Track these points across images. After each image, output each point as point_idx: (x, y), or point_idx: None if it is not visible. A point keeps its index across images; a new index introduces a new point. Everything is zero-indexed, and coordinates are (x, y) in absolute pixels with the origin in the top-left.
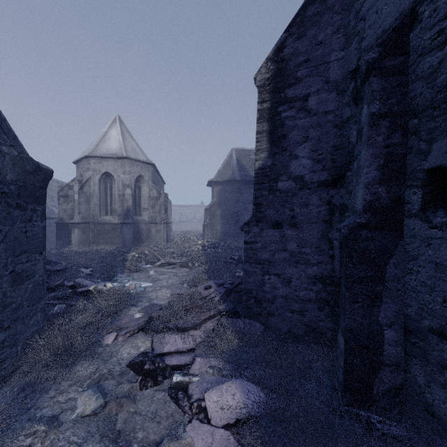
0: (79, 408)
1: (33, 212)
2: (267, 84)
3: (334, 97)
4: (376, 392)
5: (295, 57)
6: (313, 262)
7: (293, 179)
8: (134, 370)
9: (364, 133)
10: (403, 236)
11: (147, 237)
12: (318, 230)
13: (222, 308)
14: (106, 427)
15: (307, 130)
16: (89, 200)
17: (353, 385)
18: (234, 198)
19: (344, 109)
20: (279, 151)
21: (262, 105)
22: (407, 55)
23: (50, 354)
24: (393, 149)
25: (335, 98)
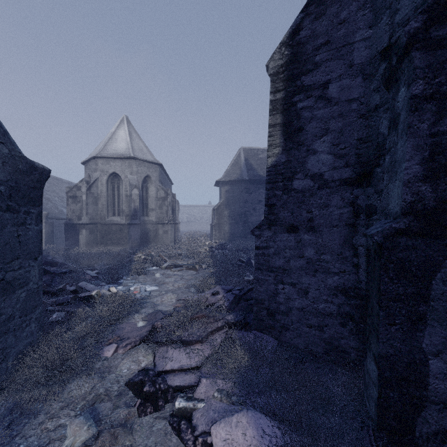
0: (69, 439)
1: (26, 215)
2: (281, 71)
3: (359, 82)
4: (419, 434)
5: (313, 40)
6: (335, 271)
7: (311, 177)
8: (133, 390)
9: (401, 120)
10: None
11: (154, 238)
12: (340, 235)
13: (230, 318)
14: None
15: (327, 121)
16: (97, 200)
17: (389, 423)
18: (242, 198)
19: (372, 95)
20: (294, 146)
21: (276, 95)
22: None
23: (43, 370)
24: (441, 139)
25: (361, 83)
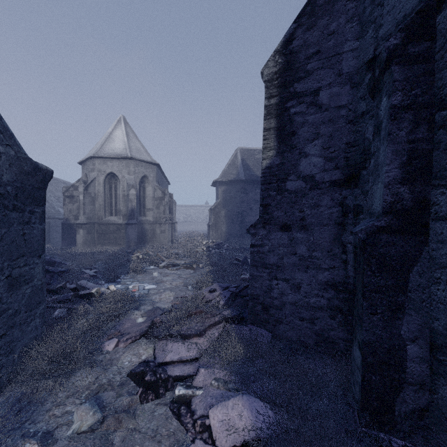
0: (76, 423)
1: (31, 214)
2: (275, 78)
3: (347, 90)
4: (398, 413)
5: (304, 49)
6: (325, 267)
7: (303, 178)
8: (135, 380)
9: (383, 127)
10: (428, 241)
11: (151, 238)
12: (330, 233)
13: (227, 313)
14: (103, 446)
15: (318, 126)
16: (94, 200)
17: (372, 404)
18: (239, 198)
19: (359, 103)
20: (287, 149)
21: (270, 100)
22: (433, 40)
23: (48, 362)
24: (417, 145)
25: (349, 91)
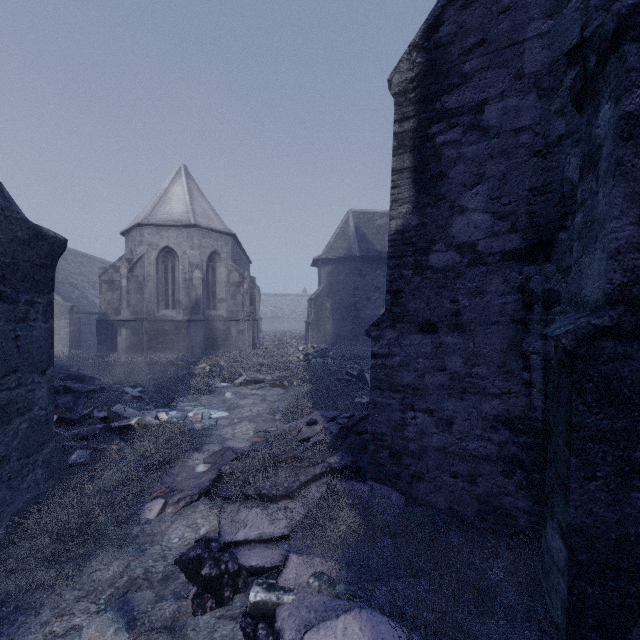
0: None
1: (29, 306)
2: (411, 88)
3: (532, 102)
4: None
5: (460, 39)
6: (494, 393)
7: (457, 248)
8: (186, 572)
9: (604, 155)
10: None
11: (224, 341)
12: (503, 337)
13: (334, 461)
14: None
15: (482, 163)
16: (143, 287)
17: (587, 636)
18: (351, 284)
19: (553, 121)
20: (431, 201)
21: (403, 124)
22: None
23: (52, 539)
24: None
25: (535, 103)
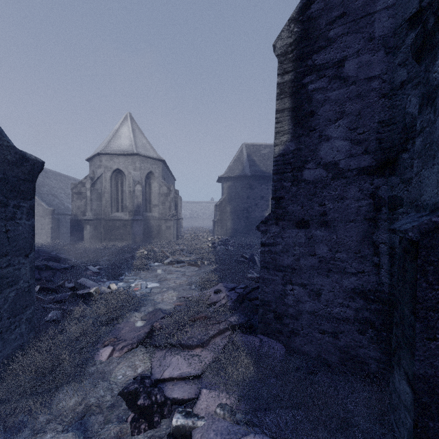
0: None
1: (16, 209)
2: (290, 50)
3: (381, 57)
4: None
5: (326, 13)
6: (351, 272)
7: (324, 166)
8: (127, 402)
9: None
10: None
11: (157, 234)
12: (358, 231)
13: (234, 320)
14: None
15: (343, 103)
16: (101, 196)
17: None
18: (244, 194)
19: (397, 71)
20: (304, 132)
21: (284, 77)
22: None
23: (31, 376)
24: None
25: (383, 58)
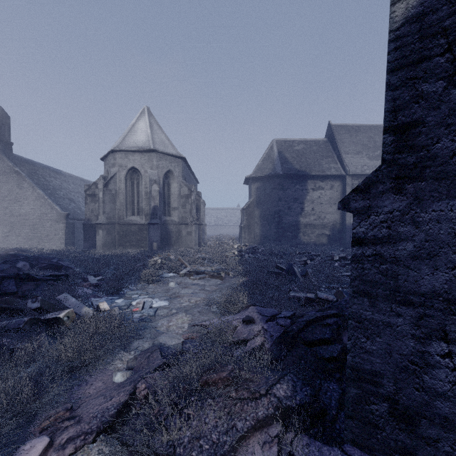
0: None
1: None
2: None
3: None
4: None
5: None
6: None
7: None
8: None
9: None
10: None
11: (176, 240)
12: None
13: (285, 394)
14: None
15: None
16: (115, 198)
17: None
18: (275, 196)
19: None
20: None
21: None
22: None
23: None
24: None
25: None
